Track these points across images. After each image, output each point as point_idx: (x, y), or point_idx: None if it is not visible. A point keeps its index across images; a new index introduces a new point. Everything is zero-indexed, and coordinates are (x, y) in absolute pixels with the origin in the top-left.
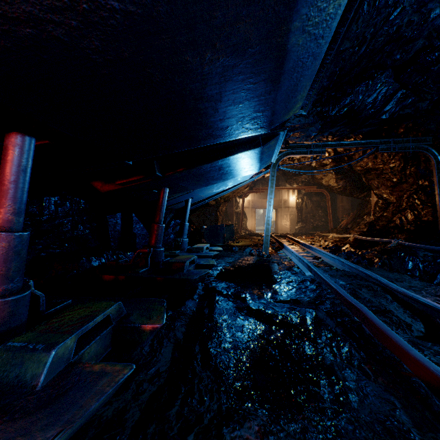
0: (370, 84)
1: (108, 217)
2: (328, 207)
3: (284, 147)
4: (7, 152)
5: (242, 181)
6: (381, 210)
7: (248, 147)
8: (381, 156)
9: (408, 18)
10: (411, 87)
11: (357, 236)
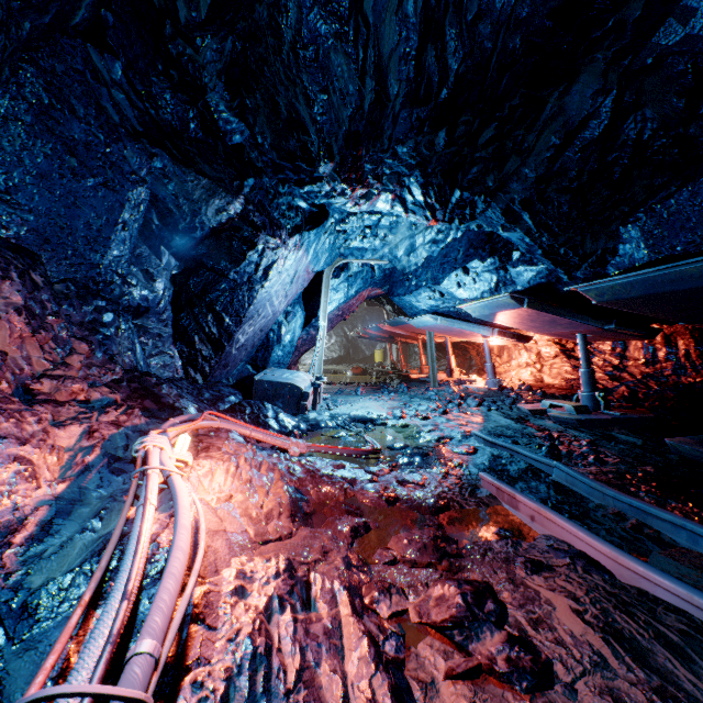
0: None
1: None
2: None
3: None
4: None
5: None
6: None
7: None
8: None
9: None
10: None
11: None
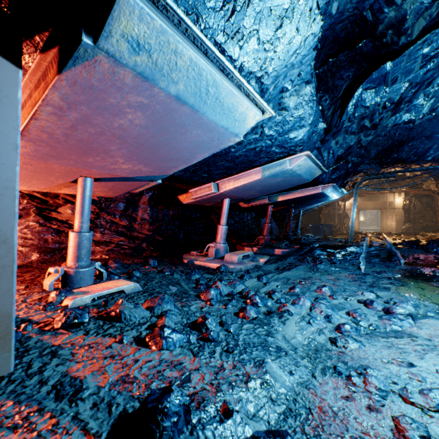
0: (410, 145)
1: (261, 220)
2: (436, 209)
3: (364, 175)
4: (269, 209)
5: None
6: None
7: None
8: None
9: (406, 133)
10: (438, 145)
11: None
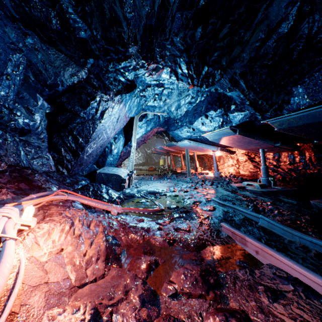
0: None
1: None
2: None
3: None
4: None
5: None
6: None
7: None
8: None
9: None
10: None
11: None
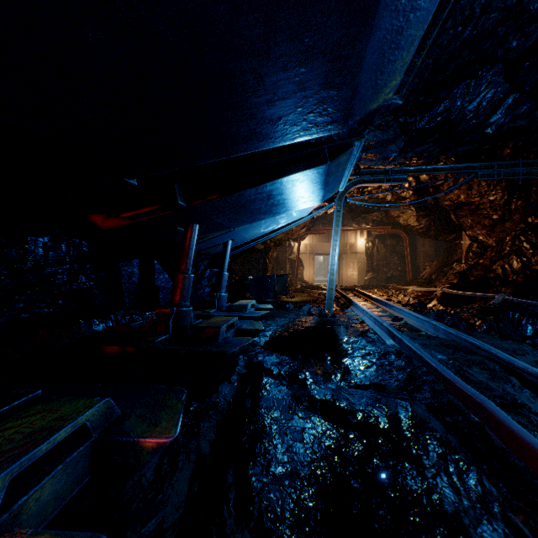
0: (473, 84)
1: (121, 265)
2: (406, 253)
3: (353, 173)
4: None
5: (298, 217)
6: (476, 256)
7: (309, 164)
8: (478, 186)
9: None
10: (528, 89)
11: (446, 289)
